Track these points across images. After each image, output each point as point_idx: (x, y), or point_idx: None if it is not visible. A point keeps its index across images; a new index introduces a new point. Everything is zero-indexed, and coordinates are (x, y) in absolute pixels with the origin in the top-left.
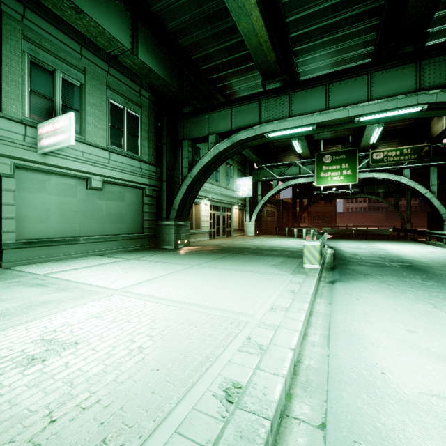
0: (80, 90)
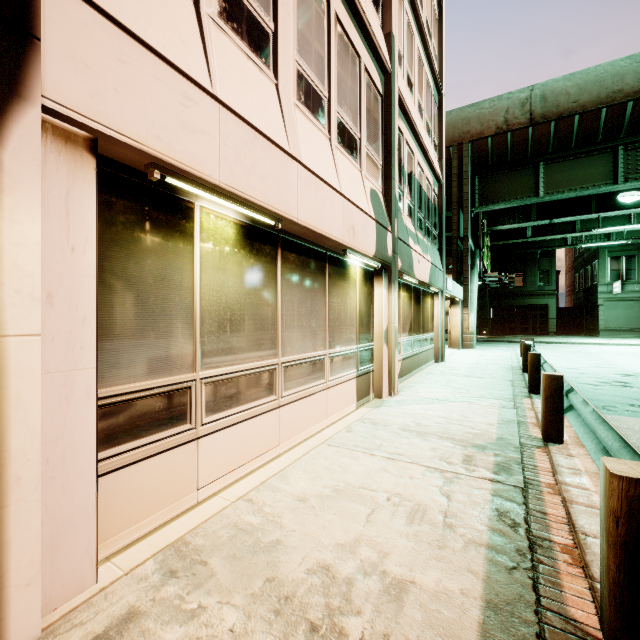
0: (635, 259)
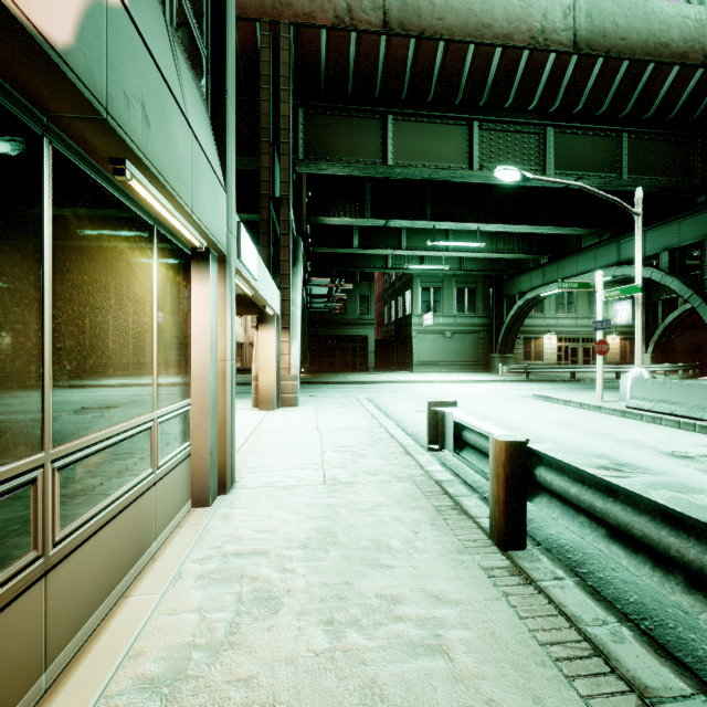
0: (440, 291)
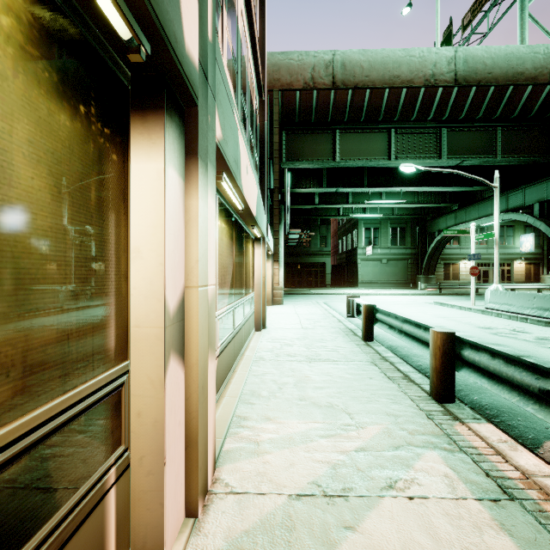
0: (378, 230)
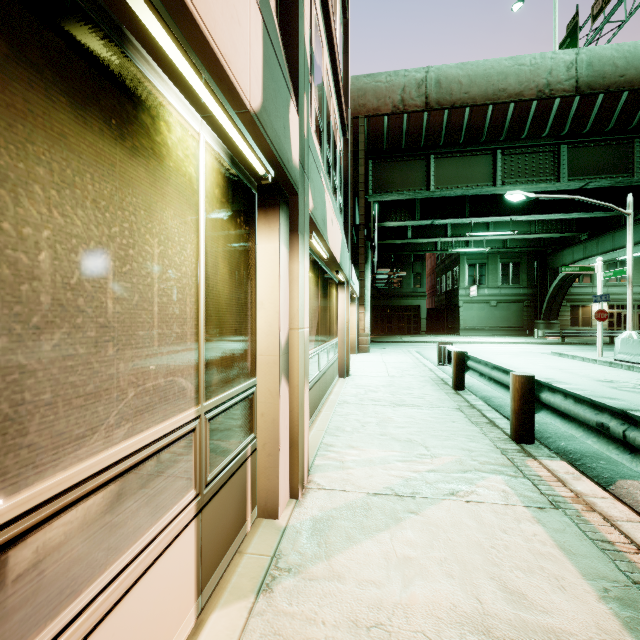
0: (485, 266)
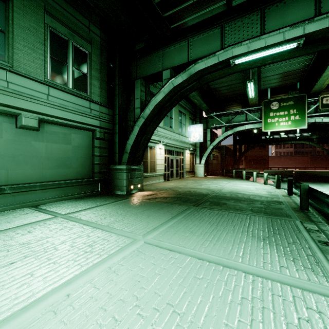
0: (5, 7)
